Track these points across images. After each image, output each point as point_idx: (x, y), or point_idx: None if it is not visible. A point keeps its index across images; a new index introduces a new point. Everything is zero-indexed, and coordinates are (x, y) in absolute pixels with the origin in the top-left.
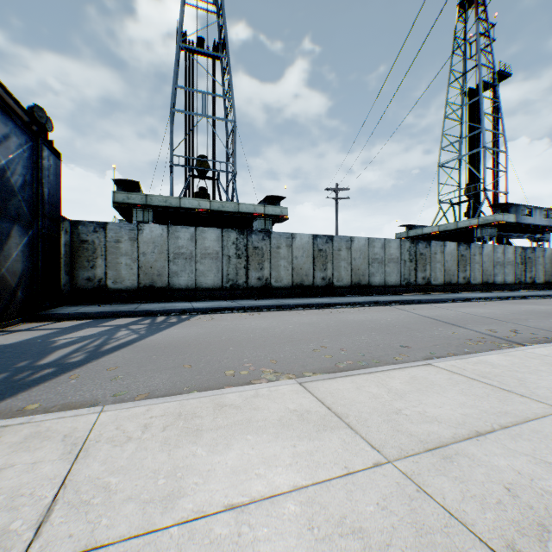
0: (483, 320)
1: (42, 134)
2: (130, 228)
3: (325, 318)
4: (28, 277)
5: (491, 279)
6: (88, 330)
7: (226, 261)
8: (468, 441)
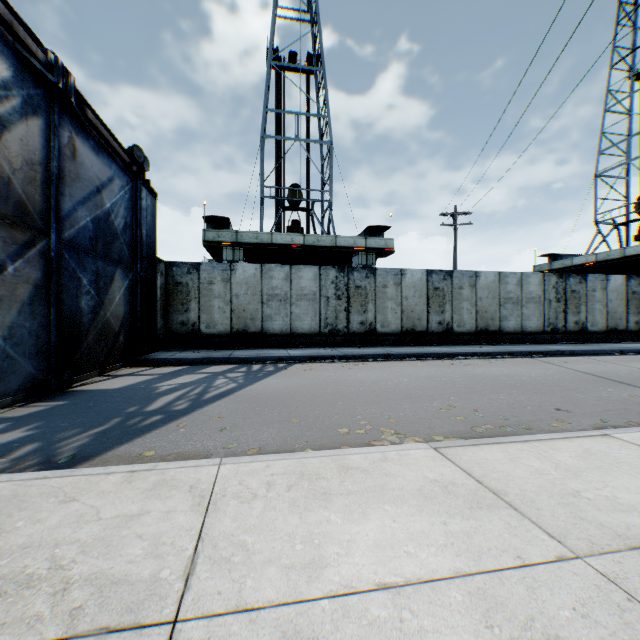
0: None
1: (141, 174)
2: (223, 269)
3: (447, 371)
4: (128, 321)
5: None
6: (186, 377)
7: (324, 303)
8: None
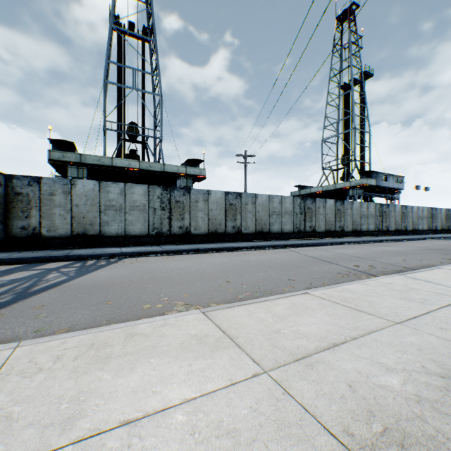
0: (351, 258)
1: None
2: (64, 183)
3: (233, 259)
4: None
5: (359, 227)
6: (19, 274)
7: (152, 213)
8: (327, 351)
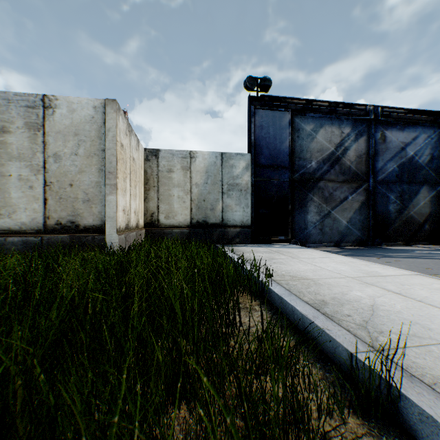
0: None
1: None
2: None
3: None
4: (434, 216)
5: None
6: None
7: None
8: (383, 290)
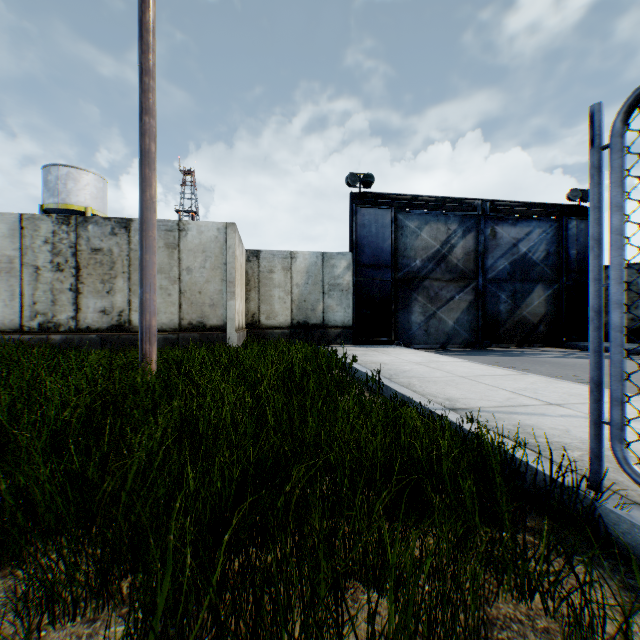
0: None
1: (565, 213)
2: None
3: None
4: (550, 317)
5: None
6: (546, 352)
7: None
8: (426, 366)
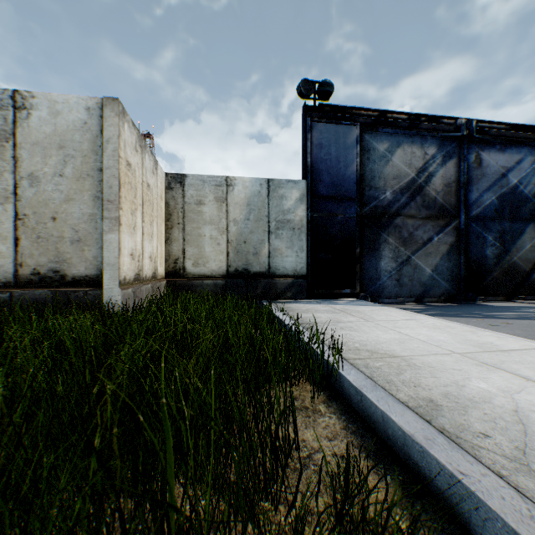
0: None
1: None
2: None
3: None
4: None
5: None
6: None
7: None
8: (517, 377)
